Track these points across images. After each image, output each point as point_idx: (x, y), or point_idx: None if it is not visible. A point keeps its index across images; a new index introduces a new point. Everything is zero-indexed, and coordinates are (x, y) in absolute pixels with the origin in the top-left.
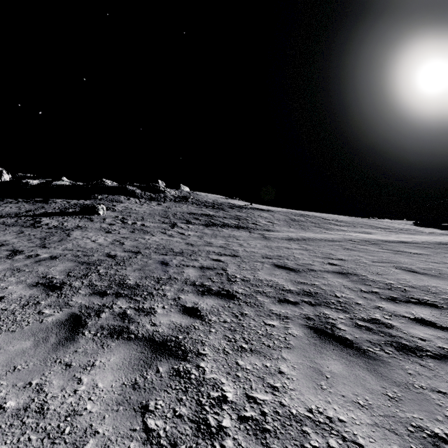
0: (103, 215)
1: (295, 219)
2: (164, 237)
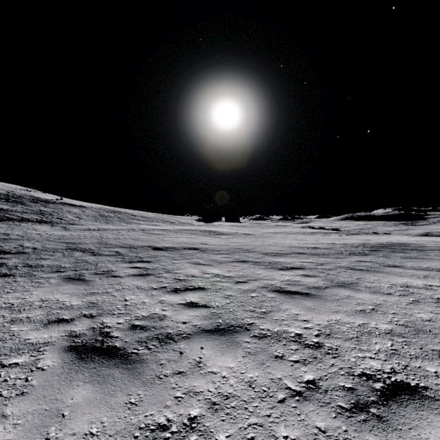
0: None
1: (104, 215)
2: None
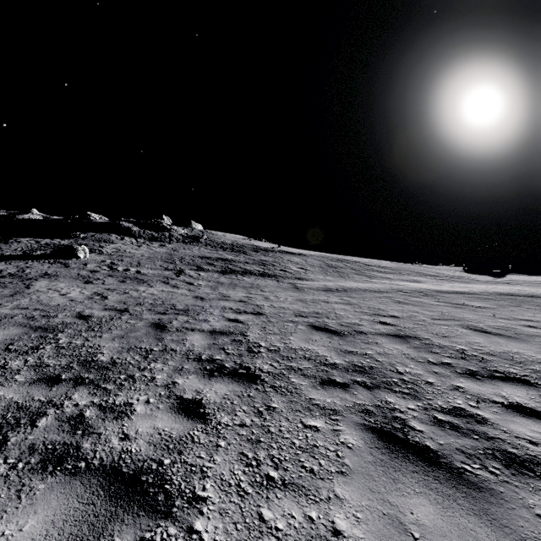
0: (84, 260)
1: (332, 265)
2: (166, 288)
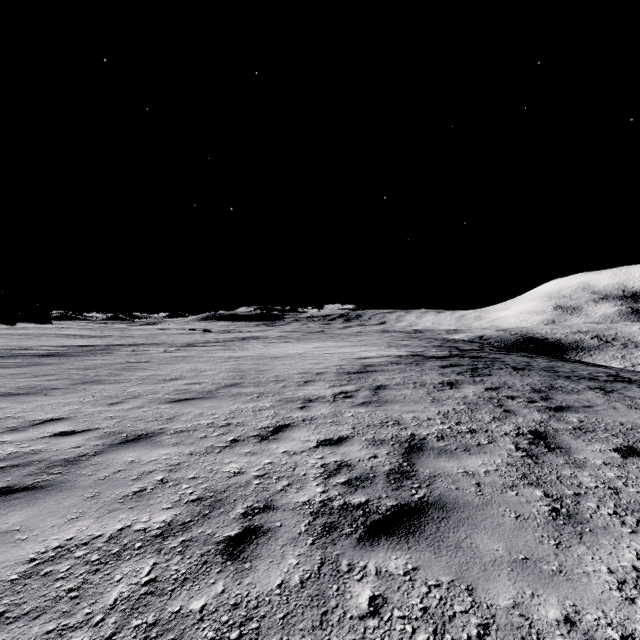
0: None
1: None
2: None
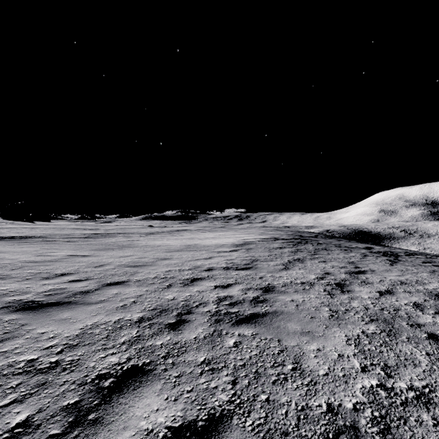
0: None
1: None
2: None
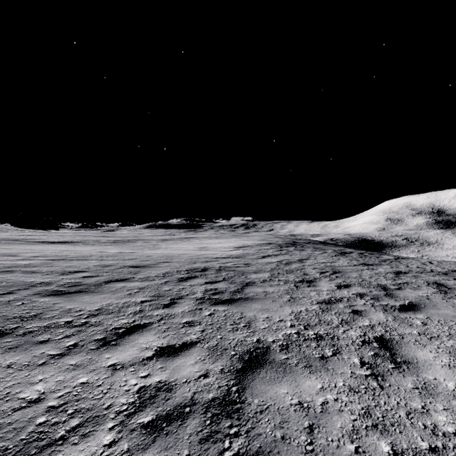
0: None
1: None
2: None
